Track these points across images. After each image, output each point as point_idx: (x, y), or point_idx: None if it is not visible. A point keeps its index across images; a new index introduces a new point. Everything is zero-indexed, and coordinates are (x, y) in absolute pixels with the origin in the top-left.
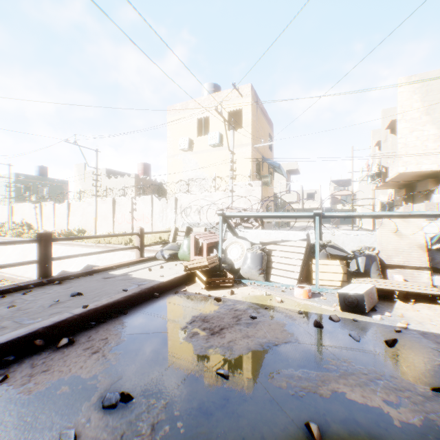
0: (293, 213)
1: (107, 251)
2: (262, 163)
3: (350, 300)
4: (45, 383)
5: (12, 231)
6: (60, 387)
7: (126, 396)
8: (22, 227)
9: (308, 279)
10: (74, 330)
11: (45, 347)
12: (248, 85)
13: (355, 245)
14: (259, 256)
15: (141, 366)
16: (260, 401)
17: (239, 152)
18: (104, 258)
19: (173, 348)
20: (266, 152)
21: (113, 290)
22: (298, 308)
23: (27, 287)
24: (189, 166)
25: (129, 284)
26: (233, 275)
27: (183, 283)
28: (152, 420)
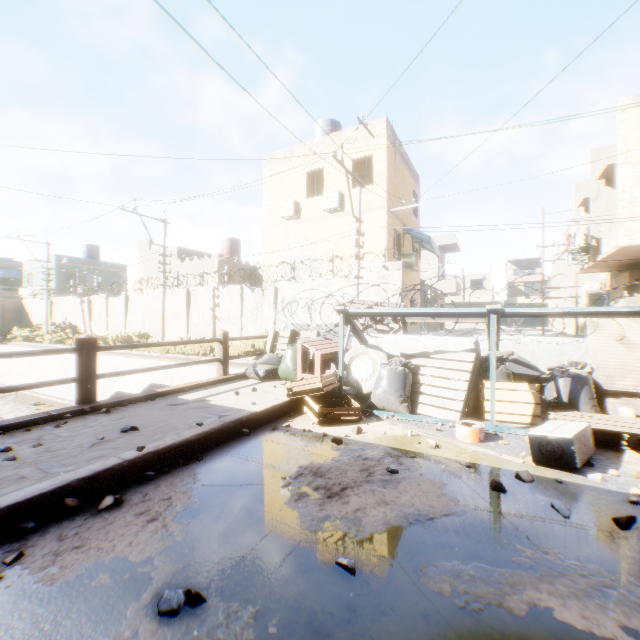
0: (455, 309)
1: (176, 365)
2: (403, 236)
3: (549, 448)
4: (76, 568)
5: (51, 335)
6: (96, 575)
7: (193, 596)
8: (64, 330)
9: (477, 411)
10: (124, 483)
11: (81, 509)
12: (382, 120)
13: (553, 359)
14: (400, 375)
15: (220, 546)
16: (407, 617)
17: (369, 219)
18: (175, 375)
19: (269, 517)
20: (409, 219)
21: (183, 424)
22: (464, 458)
23: (61, 417)
24: (295, 241)
25: (206, 415)
26: (360, 403)
27: (286, 414)
28: (234, 639)
